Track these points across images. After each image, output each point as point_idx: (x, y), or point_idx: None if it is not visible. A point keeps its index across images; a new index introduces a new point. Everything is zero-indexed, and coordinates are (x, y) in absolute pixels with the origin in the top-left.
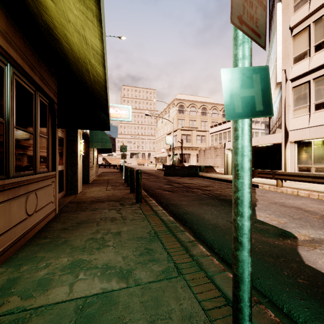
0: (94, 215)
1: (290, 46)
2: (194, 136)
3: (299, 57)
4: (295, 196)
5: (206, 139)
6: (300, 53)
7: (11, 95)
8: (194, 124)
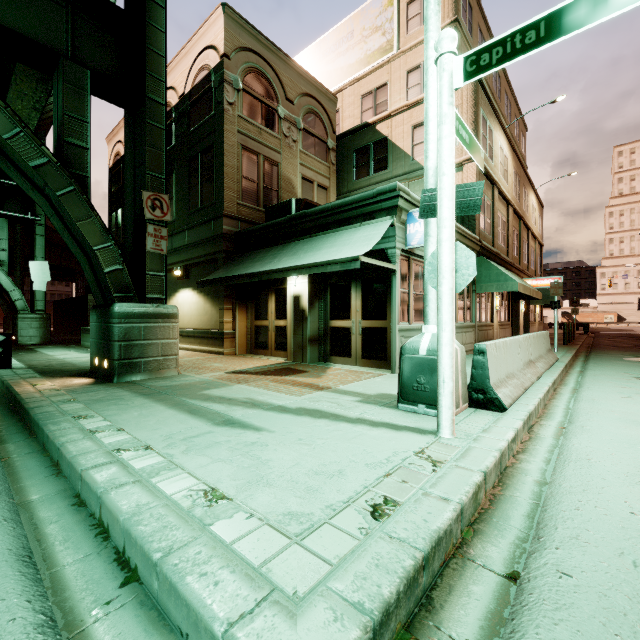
0: None
1: None
2: None
3: None
4: None
5: None
6: None
7: (500, 296)
8: None
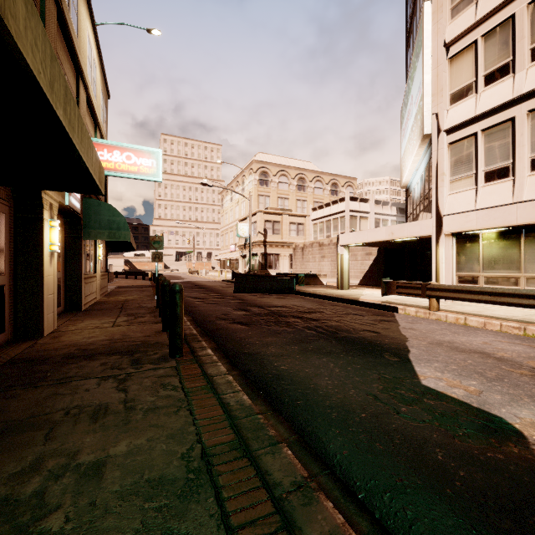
0: (54, 401)
1: (446, 75)
2: (286, 224)
3: (459, 93)
4: (465, 328)
5: (306, 230)
6: (461, 87)
7: None
8: (286, 205)
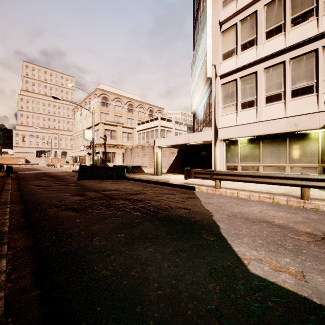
0: None
1: (220, 42)
2: (120, 132)
3: (227, 54)
4: (241, 200)
5: (133, 137)
6: (228, 50)
7: None
8: (120, 121)
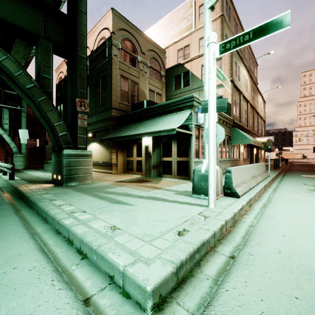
0: None
1: None
2: None
3: None
4: None
5: None
6: None
7: (243, 146)
8: None
